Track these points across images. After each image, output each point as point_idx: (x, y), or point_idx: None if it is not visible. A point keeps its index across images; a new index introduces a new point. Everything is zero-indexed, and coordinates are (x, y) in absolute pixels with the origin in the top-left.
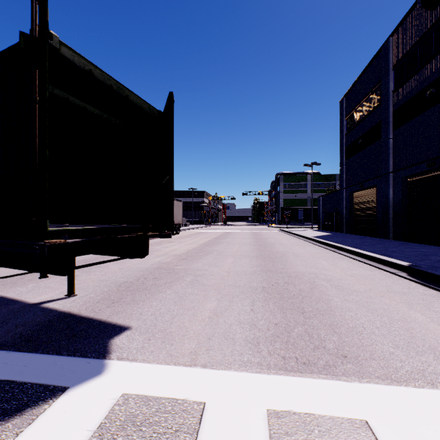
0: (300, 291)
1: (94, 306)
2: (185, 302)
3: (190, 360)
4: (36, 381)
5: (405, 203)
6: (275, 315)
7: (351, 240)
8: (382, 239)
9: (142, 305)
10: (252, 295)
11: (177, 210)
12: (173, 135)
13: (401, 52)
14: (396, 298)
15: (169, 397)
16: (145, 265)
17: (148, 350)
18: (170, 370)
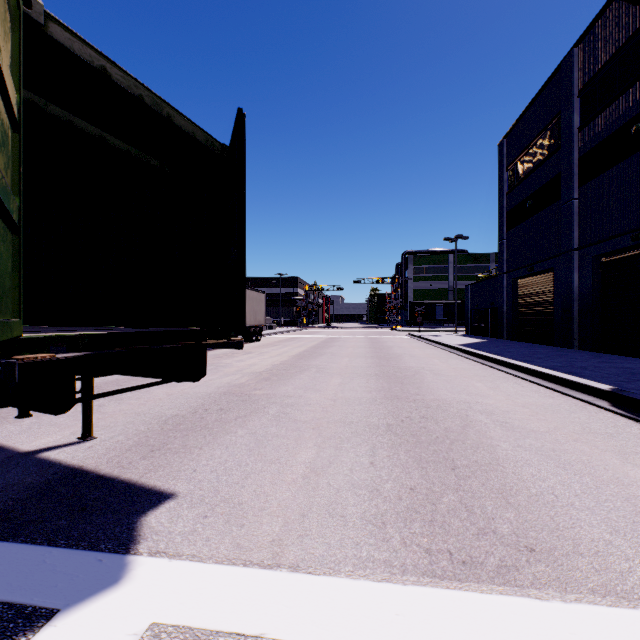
0: (447, 431)
1: (121, 457)
2: (265, 449)
3: (271, 556)
4: (4, 598)
5: (598, 294)
6: (409, 472)
7: (517, 351)
8: (563, 349)
9: (198, 455)
10: (372, 439)
11: (257, 306)
12: (244, 180)
13: (591, 69)
14: (598, 442)
15: (232, 630)
16: (207, 389)
17: (201, 538)
18: (236, 576)
